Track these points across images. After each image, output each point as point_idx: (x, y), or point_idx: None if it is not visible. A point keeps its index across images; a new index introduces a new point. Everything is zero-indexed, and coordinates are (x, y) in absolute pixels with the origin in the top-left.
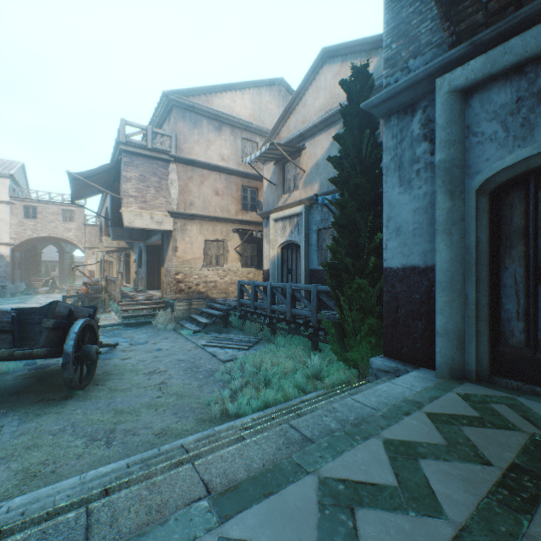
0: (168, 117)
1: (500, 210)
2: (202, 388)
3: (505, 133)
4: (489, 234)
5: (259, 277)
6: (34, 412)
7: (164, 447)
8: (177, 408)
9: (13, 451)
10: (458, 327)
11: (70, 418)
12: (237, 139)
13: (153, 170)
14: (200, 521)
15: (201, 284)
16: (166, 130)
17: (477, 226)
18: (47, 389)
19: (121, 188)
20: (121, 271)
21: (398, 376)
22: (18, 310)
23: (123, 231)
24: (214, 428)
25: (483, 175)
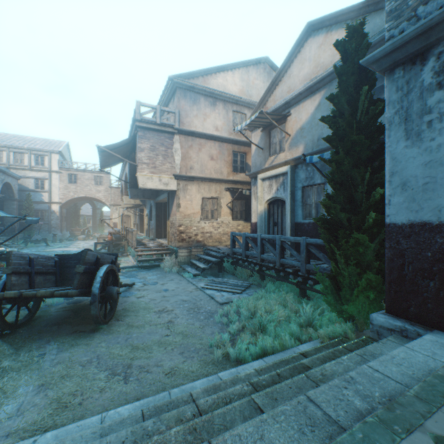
0: (173, 97)
1: None
2: (203, 329)
3: None
4: None
5: (247, 229)
6: (69, 342)
7: (174, 391)
8: (183, 348)
9: (50, 379)
10: None
11: (96, 351)
12: (228, 112)
13: (161, 141)
14: None
15: (199, 234)
16: (171, 108)
17: None
18: (80, 321)
19: (136, 157)
20: (136, 223)
21: (406, 336)
22: (59, 256)
23: (138, 191)
24: (218, 374)
25: None
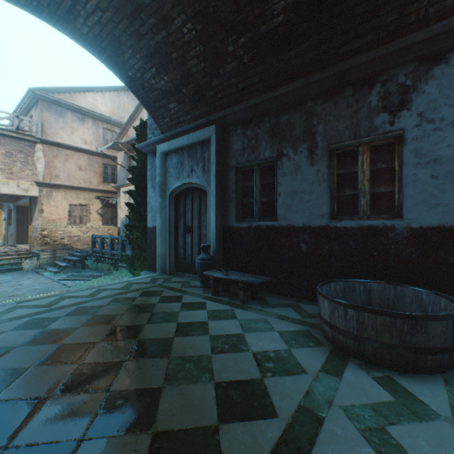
0: (35, 105)
1: (178, 204)
2: None
3: (175, 175)
4: (175, 214)
5: None
6: None
7: None
8: None
9: None
10: (164, 252)
11: None
12: (99, 129)
13: (20, 148)
14: (10, 304)
15: (66, 238)
16: (34, 115)
17: (170, 210)
18: None
19: None
20: None
21: None
22: None
23: None
24: None
25: (171, 190)
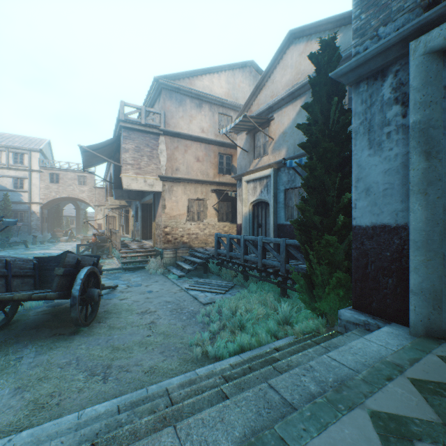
0: (158, 98)
1: None
2: (185, 329)
3: None
4: None
5: (233, 230)
6: (47, 345)
7: (151, 388)
8: (163, 347)
9: (27, 382)
10: (434, 286)
11: (75, 353)
12: (214, 114)
13: (146, 142)
14: None
15: (185, 236)
16: (157, 109)
17: None
18: (60, 324)
19: (121, 157)
20: (122, 224)
21: (368, 329)
22: (38, 258)
23: (123, 192)
24: (195, 370)
25: None
